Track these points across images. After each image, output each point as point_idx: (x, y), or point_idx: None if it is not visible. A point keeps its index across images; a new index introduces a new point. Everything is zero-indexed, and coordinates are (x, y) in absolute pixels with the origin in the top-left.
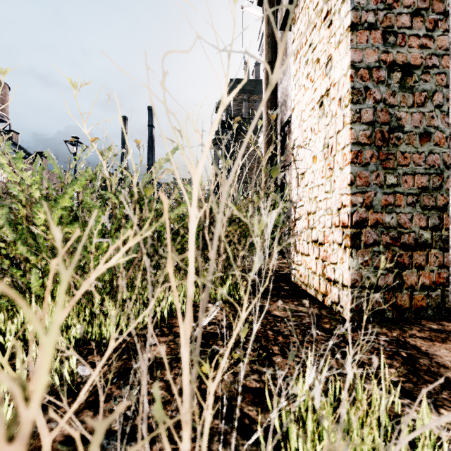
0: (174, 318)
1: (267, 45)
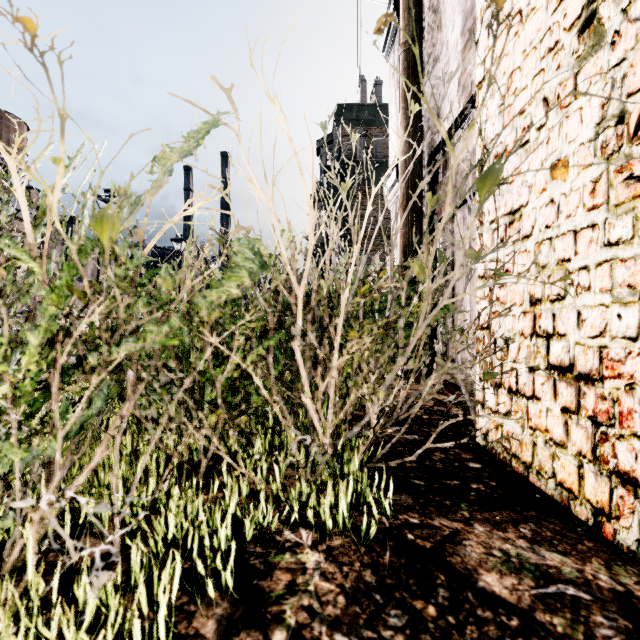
0: (198, 610)
1: (406, 11)
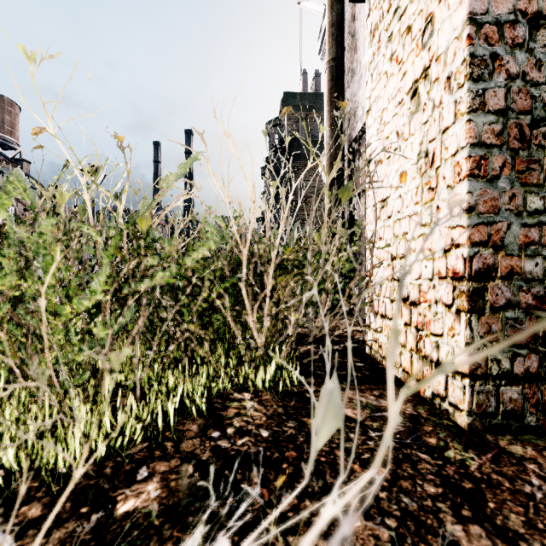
0: (188, 422)
1: (330, 37)
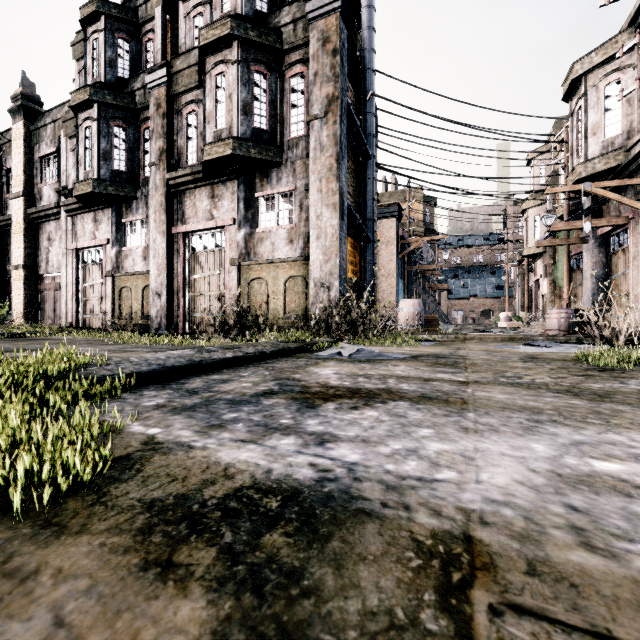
0: None
1: None
